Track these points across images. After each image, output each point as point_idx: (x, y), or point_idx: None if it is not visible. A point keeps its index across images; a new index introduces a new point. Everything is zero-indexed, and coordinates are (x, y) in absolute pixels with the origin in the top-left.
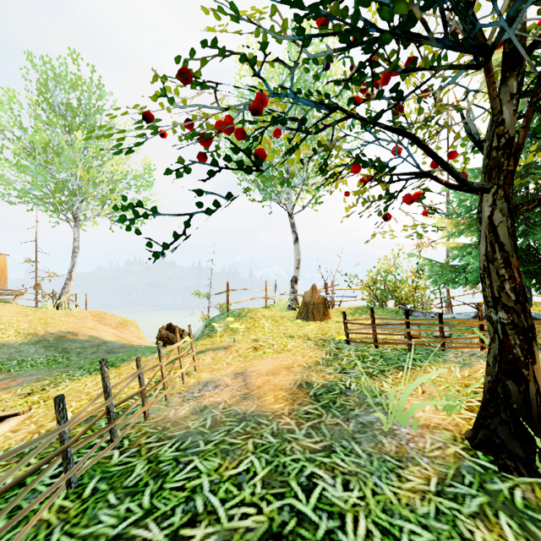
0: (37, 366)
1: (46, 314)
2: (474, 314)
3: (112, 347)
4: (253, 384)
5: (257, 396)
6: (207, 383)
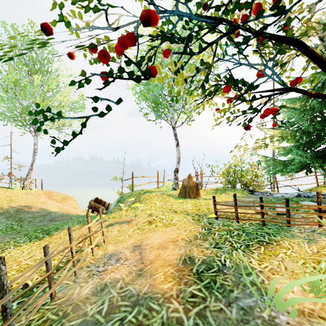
0: None
1: (13, 193)
2: (297, 194)
3: (54, 216)
4: (147, 258)
5: (149, 273)
6: (111, 255)
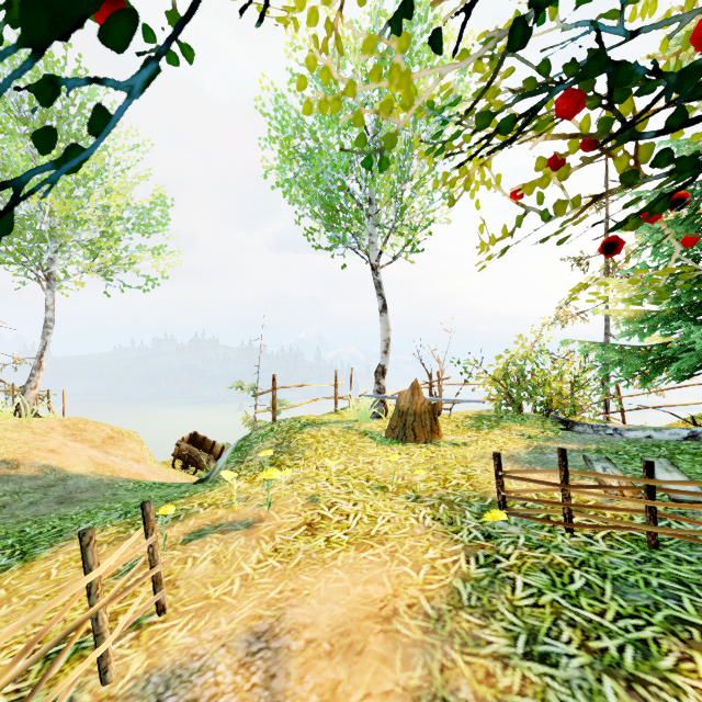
0: None
1: None
2: (688, 432)
3: (73, 487)
4: None
5: None
6: (168, 684)
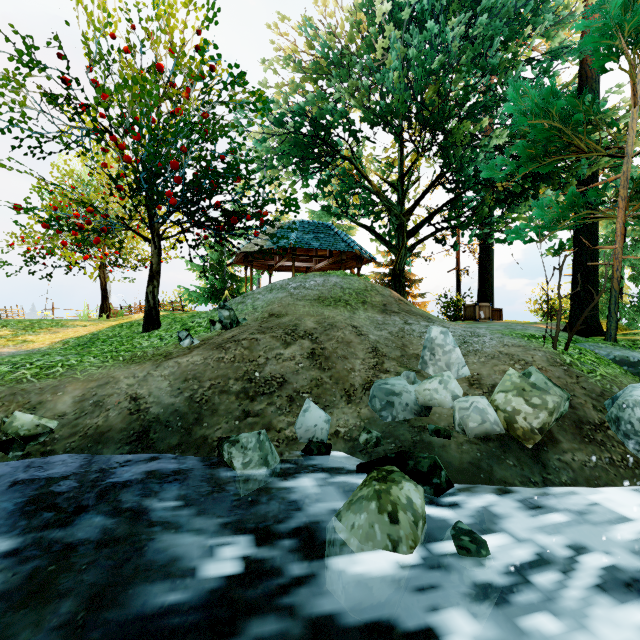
0: None
1: None
2: None
3: None
4: None
5: None
6: None
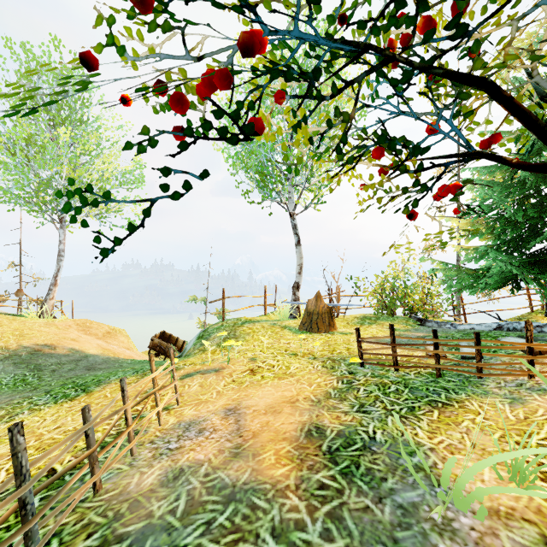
0: (1, 388)
1: (25, 323)
2: (496, 325)
3: (93, 361)
4: (247, 428)
5: (252, 452)
6: (190, 425)
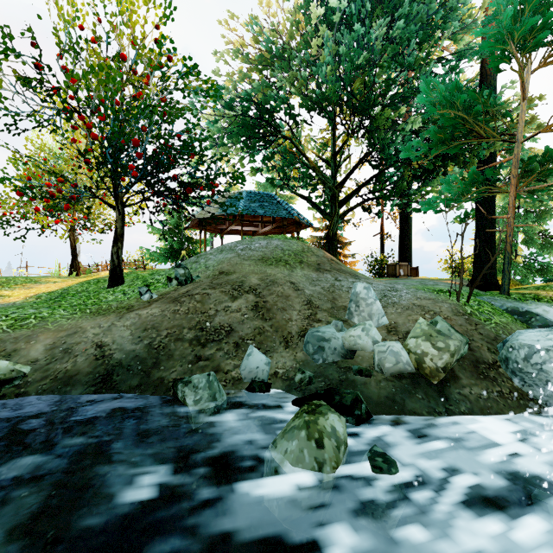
0: None
1: None
2: None
3: None
4: None
5: None
6: None
